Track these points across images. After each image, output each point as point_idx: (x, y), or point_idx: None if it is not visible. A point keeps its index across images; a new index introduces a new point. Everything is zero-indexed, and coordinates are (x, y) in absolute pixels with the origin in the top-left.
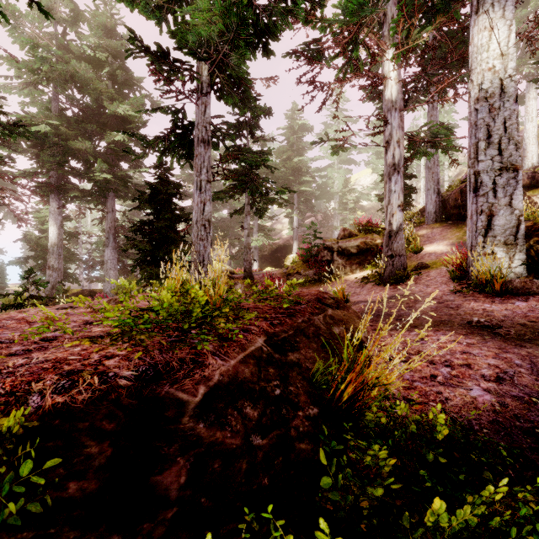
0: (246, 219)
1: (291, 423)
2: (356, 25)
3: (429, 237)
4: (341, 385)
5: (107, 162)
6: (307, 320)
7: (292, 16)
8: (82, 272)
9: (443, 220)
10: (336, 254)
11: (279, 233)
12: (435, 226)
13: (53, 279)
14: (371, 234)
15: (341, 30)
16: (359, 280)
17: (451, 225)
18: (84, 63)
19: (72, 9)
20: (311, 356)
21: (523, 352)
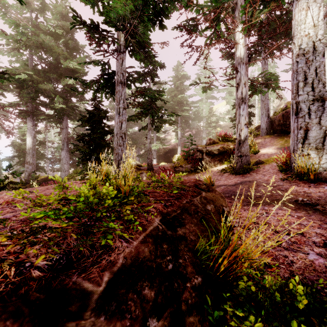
0: (149, 132)
1: (182, 296)
2: (219, 8)
3: (263, 143)
4: (219, 259)
5: (62, 97)
6: (189, 201)
7: (178, 2)
8: (48, 165)
9: (271, 133)
10: (205, 155)
11: (169, 141)
12: (266, 137)
13: (29, 170)
14: (227, 142)
15: (209, 11)
16: (219, 171)
17: (277, 136)
18: (48, 36)
19: (41, 3)
20: (193, 229)
21: None
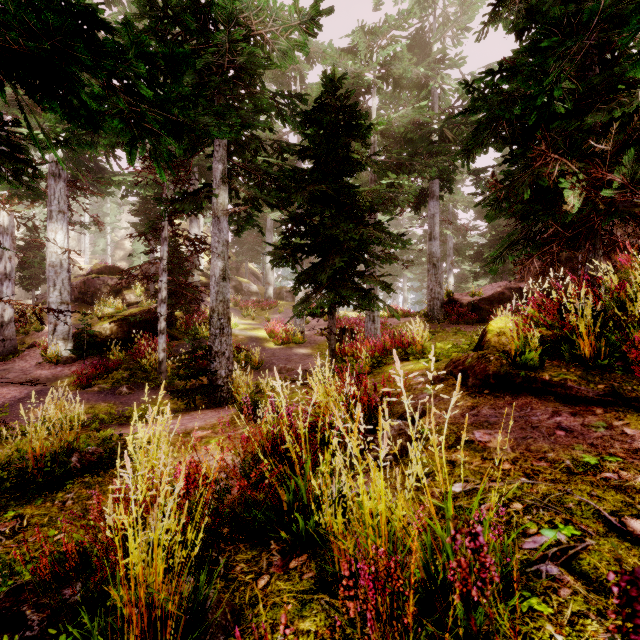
0: None
1: None
2: None
3: None
4: None
5: None
6: None
7: None
8: None
9: (73, 300)
10: None
11: None
12: None
13: None
14: None
15: None
16: None
17: (77, 306)
18: None
19: None
20: None
21: (33, 388)
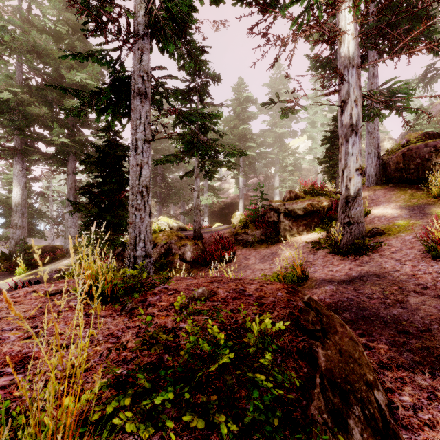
0: (195, 181)
1: None
2: None
3: (373, 199)
4: None
5: (67, 127)
6: None
7: None
8: (52, 226)
9: (383, 182)
10: (283, 216)
11: (226, 192)
12: (377, 189)
13: (16, 236)
14: (318, 196)
15: None
16: (308, 244)
17: (393, 187)
18: (45, 34)
19: None
20: None
21: None
